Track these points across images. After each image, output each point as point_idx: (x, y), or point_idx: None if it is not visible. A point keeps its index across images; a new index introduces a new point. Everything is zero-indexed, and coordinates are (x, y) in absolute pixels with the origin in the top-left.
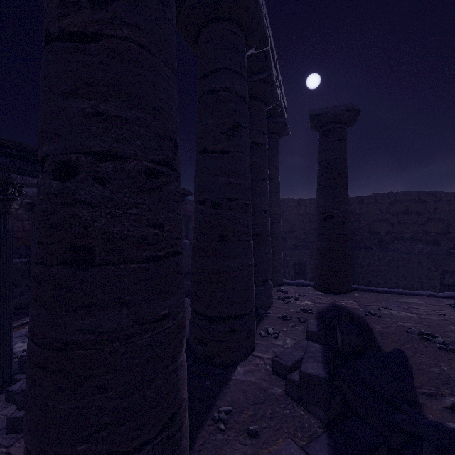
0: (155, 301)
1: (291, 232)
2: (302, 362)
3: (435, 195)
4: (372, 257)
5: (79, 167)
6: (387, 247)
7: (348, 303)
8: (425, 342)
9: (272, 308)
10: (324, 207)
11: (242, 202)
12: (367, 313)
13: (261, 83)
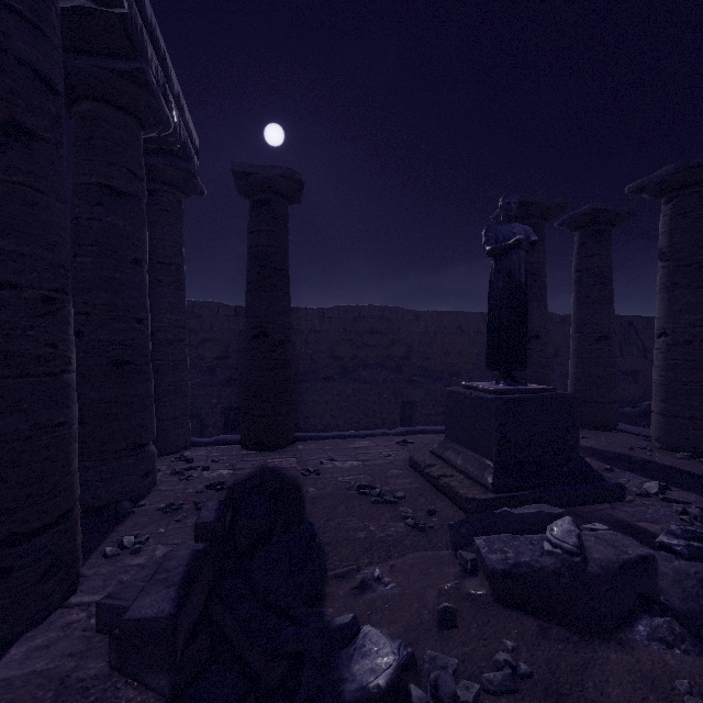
0: None
1: (224, 358)
2: (136, 599)
3: (399, 312)
4: (331, 391)
5: None
6: (352, 376)
7: (284, 461)
8: (362, 498)
9: (153, 493)
10: (255, 319)
11: (36, 293)
12: (304, 472)
13: (126, 80)
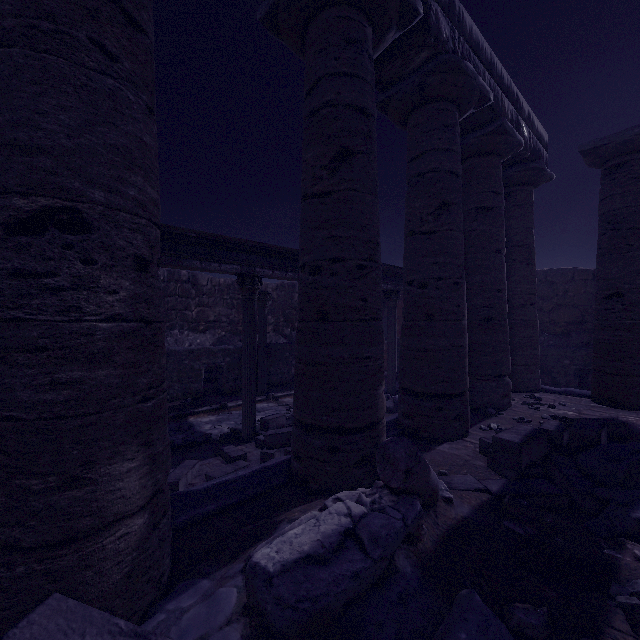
0: (362, 346)
1: (579, 322)
2: (500, 433)
3: None
4: None
5: (322, 268)
6: None
7: None
8: None
9: (509, 410)
10: (607, 281)
11: (451, 281)
12: None
13: (491, 136)
